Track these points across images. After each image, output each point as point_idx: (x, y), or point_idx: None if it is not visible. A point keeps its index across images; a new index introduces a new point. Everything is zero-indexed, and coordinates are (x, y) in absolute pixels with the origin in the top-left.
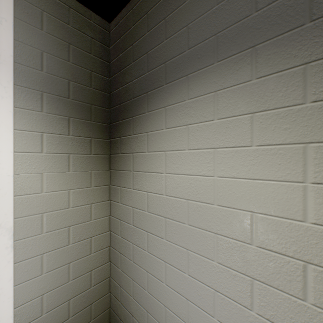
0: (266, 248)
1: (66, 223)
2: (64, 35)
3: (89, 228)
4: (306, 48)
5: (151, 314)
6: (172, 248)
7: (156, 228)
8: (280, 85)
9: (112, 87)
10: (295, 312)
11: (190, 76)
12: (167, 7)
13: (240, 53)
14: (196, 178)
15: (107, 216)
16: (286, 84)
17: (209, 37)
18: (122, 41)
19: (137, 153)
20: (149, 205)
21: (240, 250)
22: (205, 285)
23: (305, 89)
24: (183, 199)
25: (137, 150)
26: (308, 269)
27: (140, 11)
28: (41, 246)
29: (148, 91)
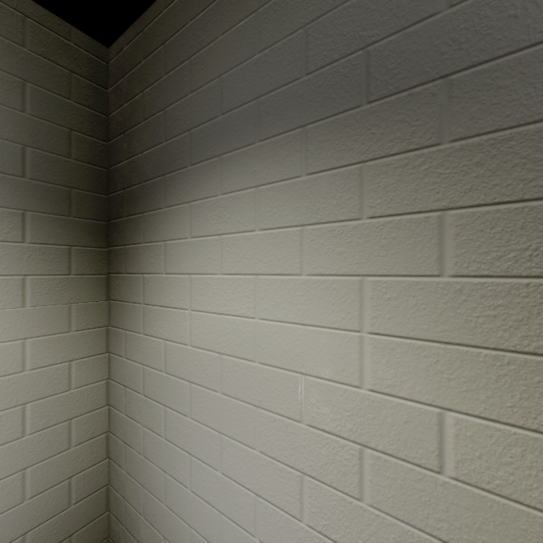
0: (319, 426)
1: (19, 398)
2: (14, 64)
3: (67, 404)
4: (362, 140)
5: (170, 541)
6: (200, 431)
7: (178, 400)
8: (335, 188)
9: (113, 157)
10: (351, 517)
11: (224, 157)
12: (193, 41)
13: (288, 133)
14: (232, 320)
15: (104, 380)
16: (341, 188)
17: (249, 100)
18: (128, 82)
19: (150, 275)
20: (168, 361)
21: (288, 431)
22: (243, 488)
23: (361, 198)
24: (215, 353)
25: (150, 269)
26: (365, 455)
27: (155, 38)
28: None
29: (166, 173)
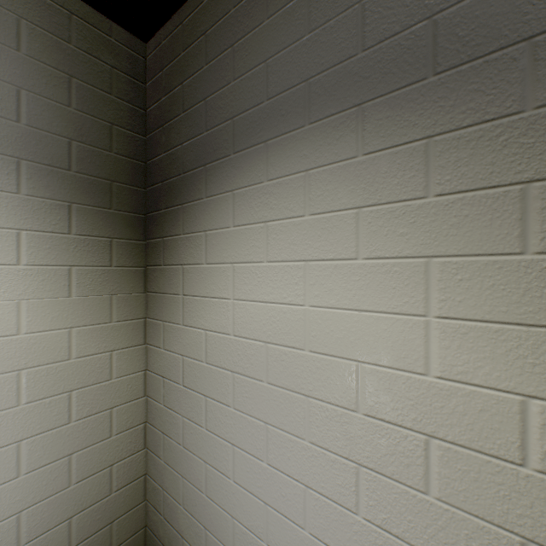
0: (377, 416)
1: (65, 385)
2: (62, 60)
3: (108, 393)
4: (428, 114)
5: (211, 531)
6: (243, 422)
7: (219, 390)
8: (396, 167)
9: (150, 151)
10: (415, 511)
11: (270, 143)
12: (236, 28)
13: (342, 113)
14: (279, 308)
15: (142, 371)
16: (403, 166)
17: (298, 83)
18: (167, 75)
19: (190, 265)
20: (209, 351)
21: (342, 421)
22: (291, 480)
23: (427, 175)
24: (261, 342)
25: (190, 259)
26: (431, 446)
27: (194, 29)
28: (16, 427)
29: (207, 163)
